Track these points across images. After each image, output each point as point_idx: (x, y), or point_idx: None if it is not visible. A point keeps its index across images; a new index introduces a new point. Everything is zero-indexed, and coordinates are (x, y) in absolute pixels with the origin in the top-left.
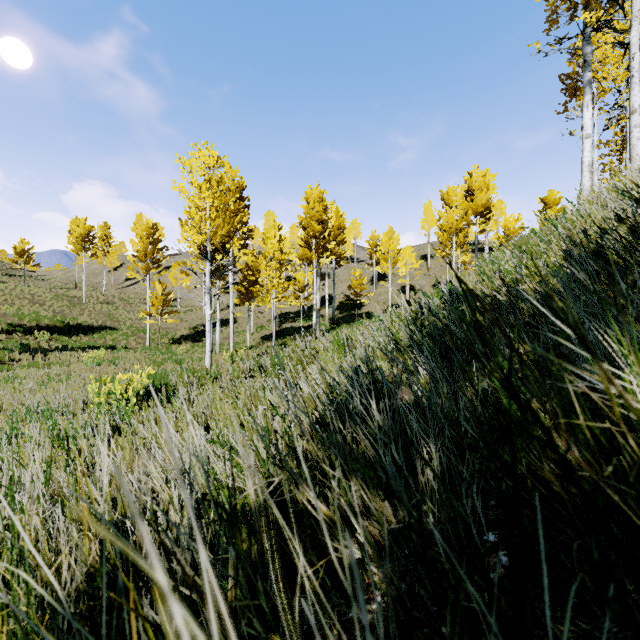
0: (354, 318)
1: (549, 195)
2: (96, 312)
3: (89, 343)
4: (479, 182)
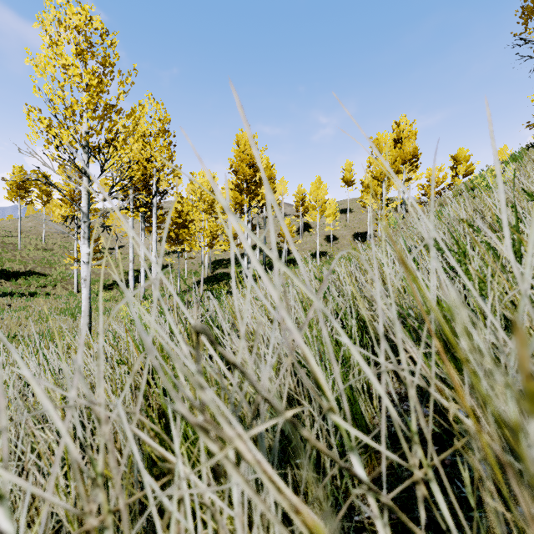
0: None
1: (459, 153)
2: (29, 258)
3: (5, 290)
4: (407, 131)
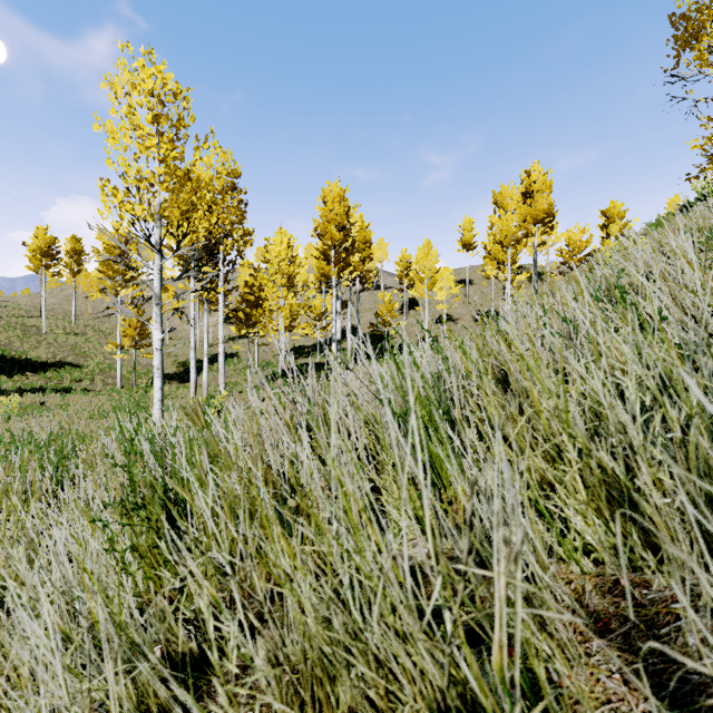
0: (382, 353)
1: (612, 207)
2: (58, 345)
3: (34, 384)
4: (539, 182)
